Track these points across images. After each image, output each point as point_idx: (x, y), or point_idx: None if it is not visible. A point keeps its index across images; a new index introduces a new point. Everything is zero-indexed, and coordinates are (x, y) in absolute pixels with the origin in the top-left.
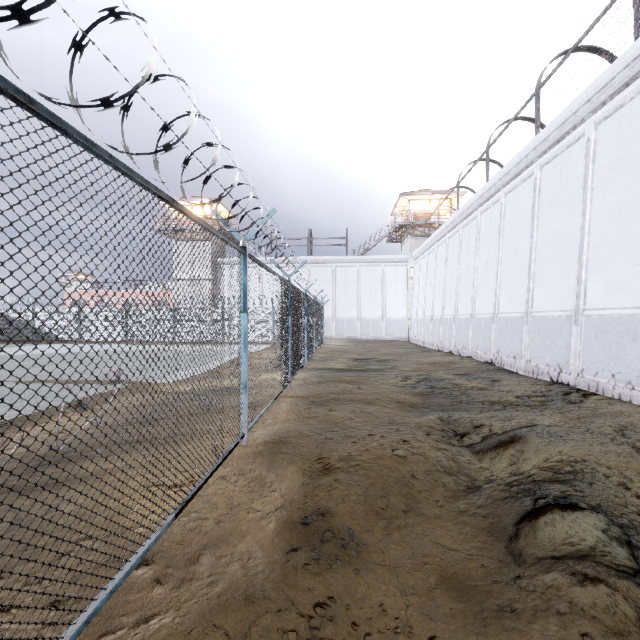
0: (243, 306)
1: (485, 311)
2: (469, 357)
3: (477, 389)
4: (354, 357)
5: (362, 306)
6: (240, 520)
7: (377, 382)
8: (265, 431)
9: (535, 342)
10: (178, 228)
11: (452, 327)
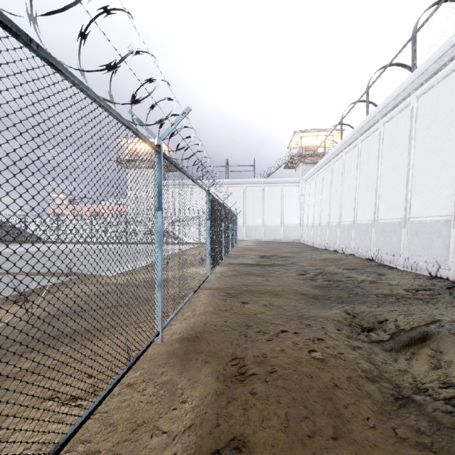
0: (158, 205)
1: (366, 218)
2: (352, 255)
3: (368, 282)
4: (261, 254)
5: (266, 216)
6: (140, 450)
7: (282, 275)
8: (183, 325)
9: (413, 242)
10: (130, 159)
11: (337, 231)
